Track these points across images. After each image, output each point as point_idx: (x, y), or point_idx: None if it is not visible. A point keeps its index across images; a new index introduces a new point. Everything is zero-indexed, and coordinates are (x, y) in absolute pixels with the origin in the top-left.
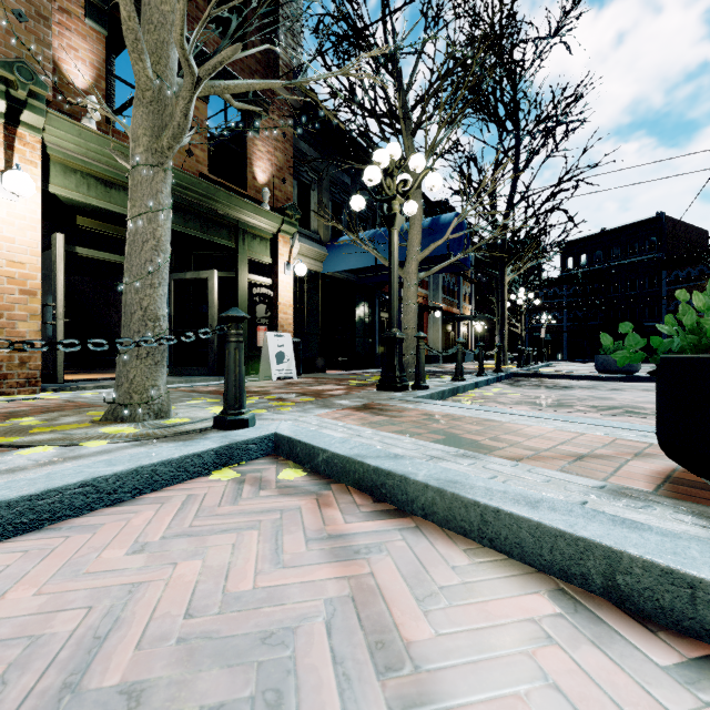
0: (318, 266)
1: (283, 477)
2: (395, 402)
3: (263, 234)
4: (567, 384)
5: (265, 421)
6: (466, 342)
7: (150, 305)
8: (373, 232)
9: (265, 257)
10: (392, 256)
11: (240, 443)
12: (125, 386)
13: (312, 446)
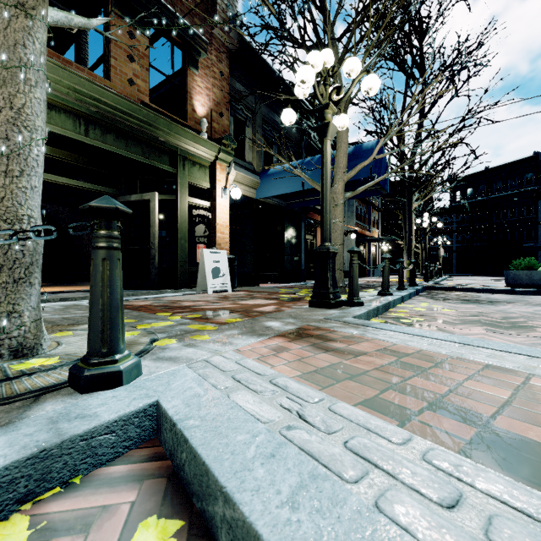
0: (252, 193)
1: None
2: (334, 324)
3: (202, 162)
4: (486, 298)
5: (162, 363)
6: (374, 259)
7: (5, 200)
8: (300, 161)
9: (204, 183)
10: (324, 167)
11: (70, 440)
12: None
13: (204, 468)
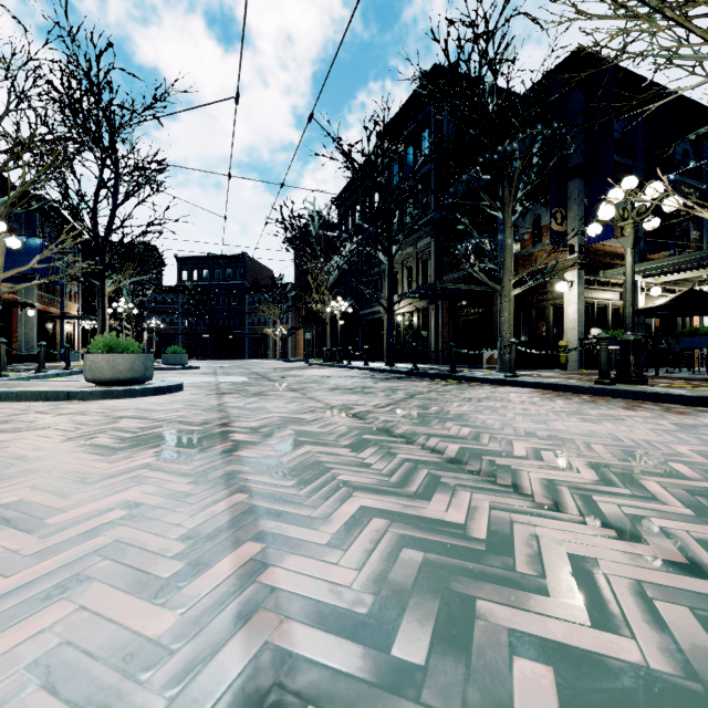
0: None
1: None
2: None
3: None
4: None
5: None
6: (72, 341)
7: None
8: None
9: None
10: None
11: None
12: None
13: None
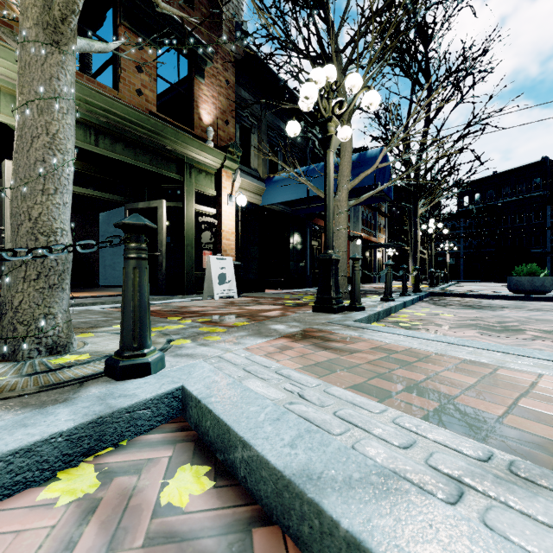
0: (258, 199)
1: (169, 497)
2: (335, 327)
3: (208, 169)
4: (487, 303)
5: (181, 358)
6: (381, 265)
7: (42, 215)
8: (305, 168)
9: (210, 190)
10: (327, 178)
11: (118, 412)
12: (9, 315)
13: (226, 427)
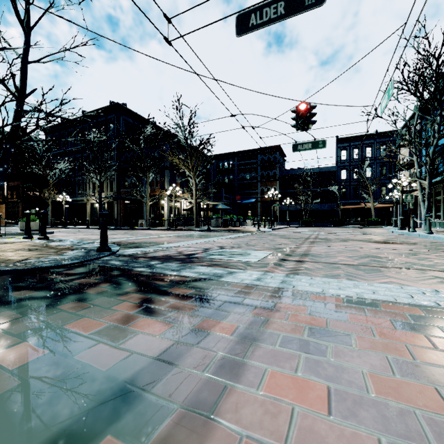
0: None
1: None
2: None
3: None
4: None
5: None
6: None
7: None
8: None
9: None
10: None
11: None
12: None
13: None
